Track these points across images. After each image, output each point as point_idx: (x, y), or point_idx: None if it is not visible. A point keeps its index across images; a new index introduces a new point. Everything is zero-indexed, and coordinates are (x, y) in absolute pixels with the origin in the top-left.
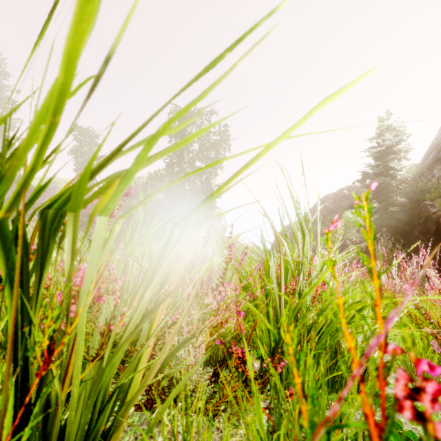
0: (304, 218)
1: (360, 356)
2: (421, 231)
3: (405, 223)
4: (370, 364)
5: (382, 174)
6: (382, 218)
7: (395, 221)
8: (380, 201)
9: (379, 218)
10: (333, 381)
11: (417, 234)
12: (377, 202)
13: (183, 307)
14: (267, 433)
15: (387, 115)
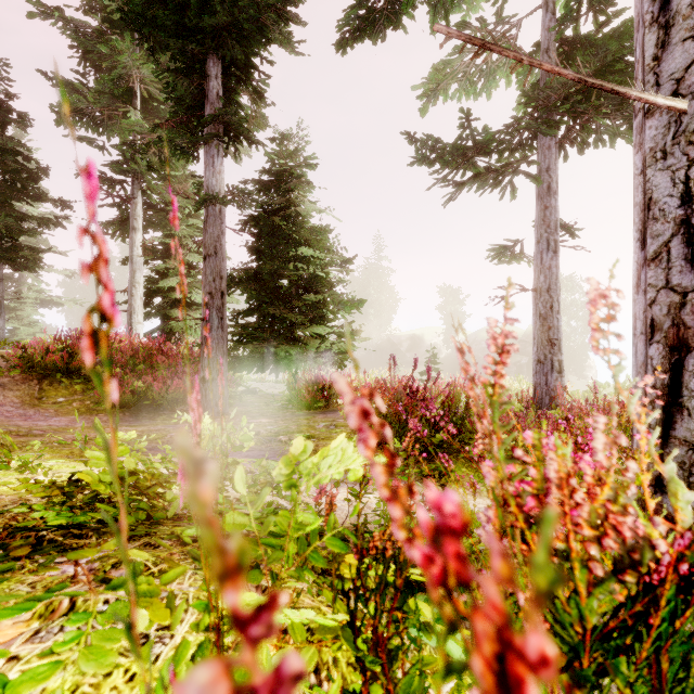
0: None
1: None
2: None
3: None
4: None
5: None
6: None
7: None
8: None
9: None
10: None
11: None
12: None
13: None
14: None
15: None
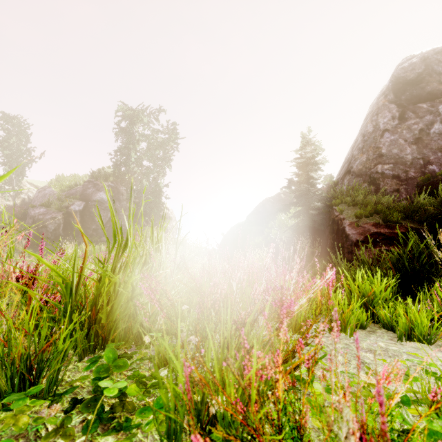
0: (121, 227)
1: (149, 319)
2: (330, 231)
3: (321, 224)
4: (155, 324)
5: (304, 182)
6: (304, 220)
7: (312, 223)
8: (303, 205)
9: (302, 220)
10: (124, 337)
11: (327, 234)
12: (300, 206)
13: (6, 293)
14: (2, 352)
15: (308, 131)
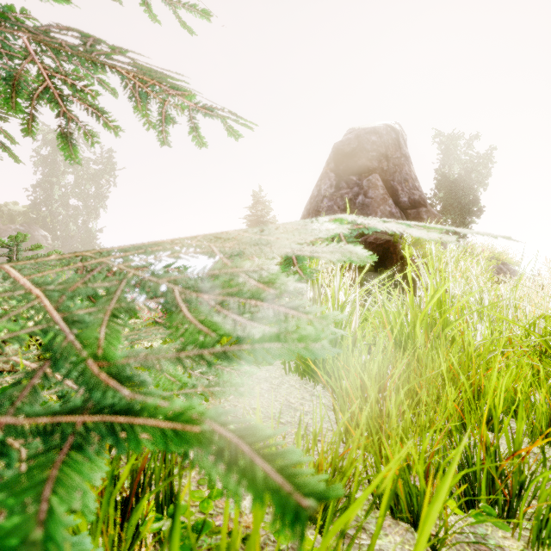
0: None
1: None
2: None
3: None
4: None
5: None
6: None
7: None
8: None
9: None
10: None
11: None
12: None
13: None
14: None
15: (260, 190)
